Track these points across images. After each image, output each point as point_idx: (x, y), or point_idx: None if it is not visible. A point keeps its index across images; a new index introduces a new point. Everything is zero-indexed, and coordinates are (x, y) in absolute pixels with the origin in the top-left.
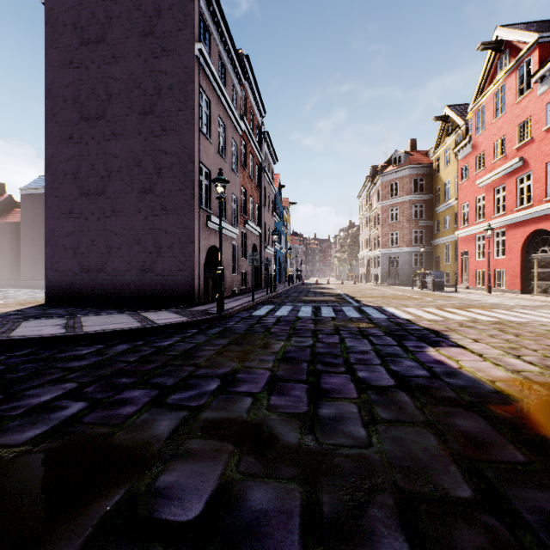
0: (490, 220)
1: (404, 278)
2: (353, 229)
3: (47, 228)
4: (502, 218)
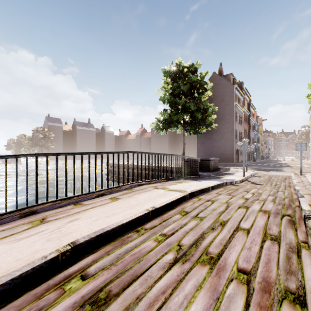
0: None
1: None
2: (307, 129)
3: (197, 146)
4: None
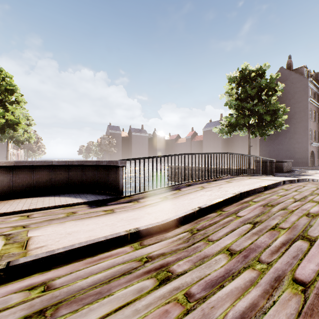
0: None
1: None
2: None
3: (260, 148)
4: None
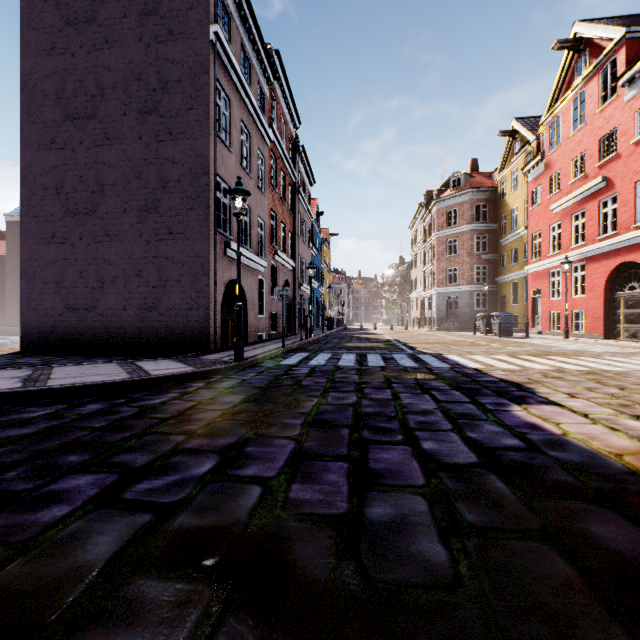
0: (566, 252)
1: (464, 321)
2: (404, 266)
3: (23, 256)
4: (581, 249)
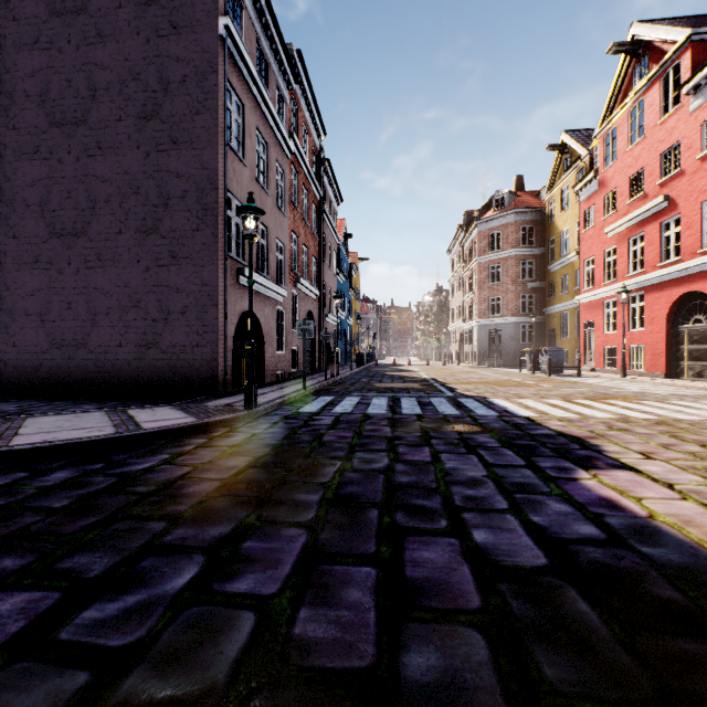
0: (623, 280)
1: (508, 357)
2: (441, 294)
3: (1, 283)
4: (640, 277)
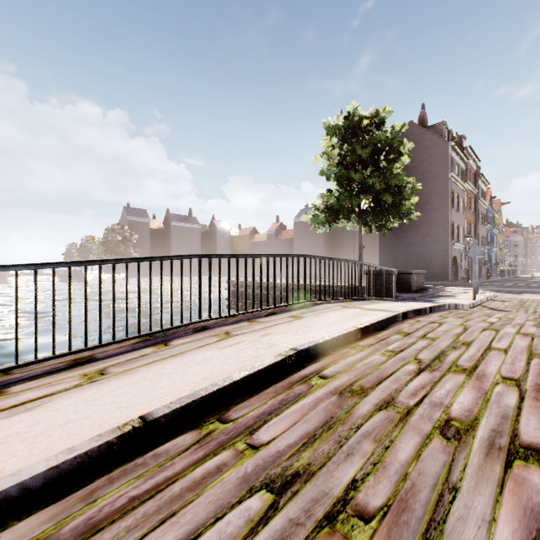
0: None
1: None
2: None
3: (379, 251)
4: None
